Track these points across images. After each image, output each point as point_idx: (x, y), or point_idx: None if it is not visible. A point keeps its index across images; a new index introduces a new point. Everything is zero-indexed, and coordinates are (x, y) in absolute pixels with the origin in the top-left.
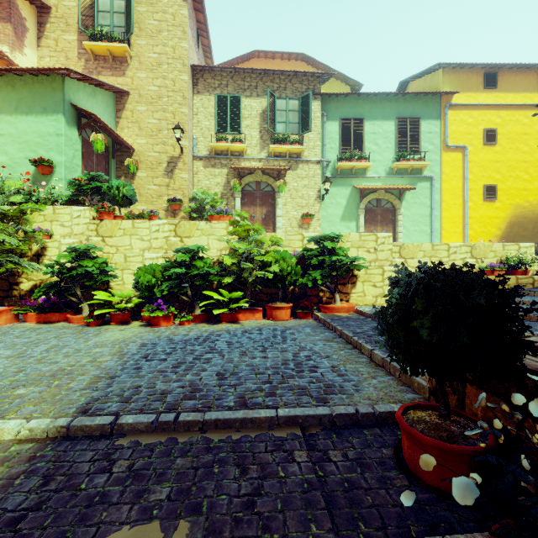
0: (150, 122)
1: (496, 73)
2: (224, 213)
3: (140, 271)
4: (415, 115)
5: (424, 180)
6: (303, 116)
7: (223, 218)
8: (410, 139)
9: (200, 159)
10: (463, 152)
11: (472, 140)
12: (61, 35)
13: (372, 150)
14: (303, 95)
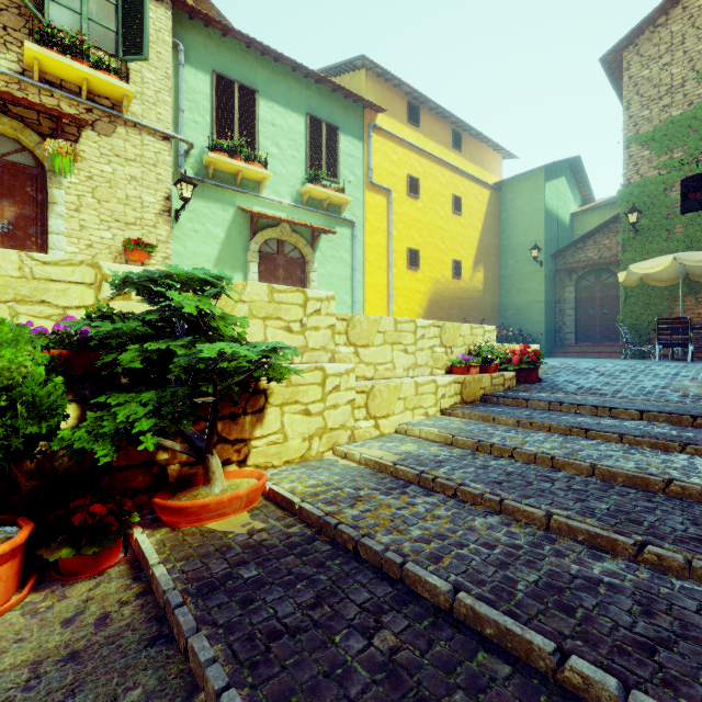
0: None
1: (419, 108)
2: None
3: None
4: (333, 122)
5: (344, 224)
6: (129, 20)
7: None
8: (327, 157)
9: None
10: (388, 198)
11: (396, 185)
12: None
13: (271, 152)
14: None
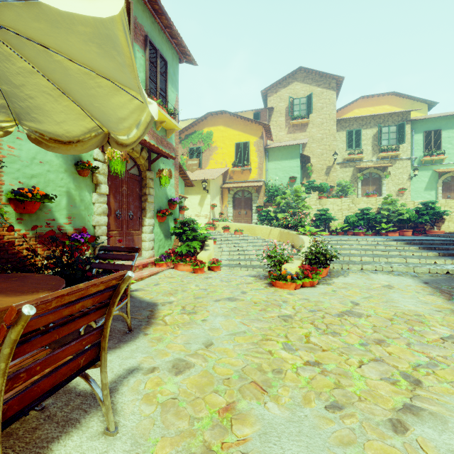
0: (318, 151)
1: None
2: (374, 194)
3: (349, 217)
4: None
5: None
6: (400, 135)
7: (374, 196)
8: None
9: (338, 164)
10: None
11: None
12: (278, 119)
13: (447, 147)
14: (399, 123)
